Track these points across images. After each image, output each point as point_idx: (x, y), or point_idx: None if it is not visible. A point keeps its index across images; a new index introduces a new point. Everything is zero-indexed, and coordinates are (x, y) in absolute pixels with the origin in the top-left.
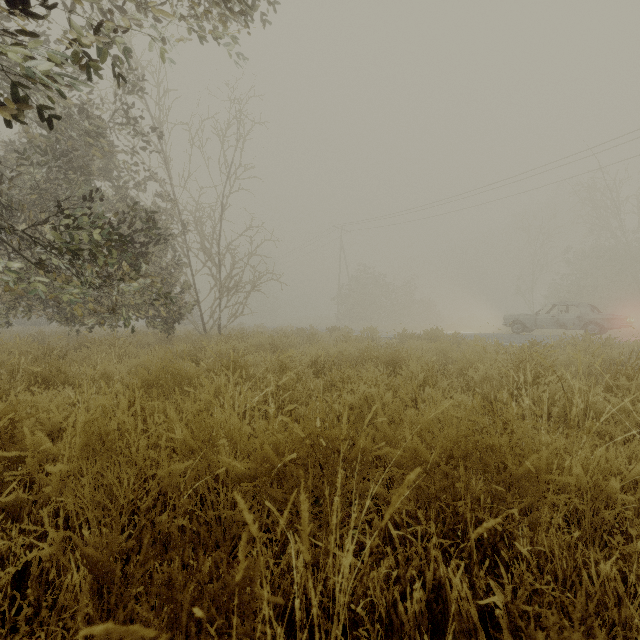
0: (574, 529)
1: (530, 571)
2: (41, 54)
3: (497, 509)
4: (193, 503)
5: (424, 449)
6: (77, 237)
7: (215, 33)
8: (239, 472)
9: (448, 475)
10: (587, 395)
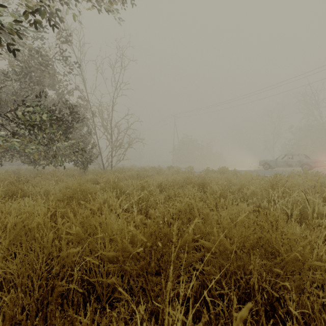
0: (320, 291)
1: (297, 323)
2: (7, 13)
3: (273, 281)
4: (64, 290)
5: (226, 242)
6: (34, 118)
7: (106, 7)
8: (109, 255)
9: (240, 256)
10: (313, 204)
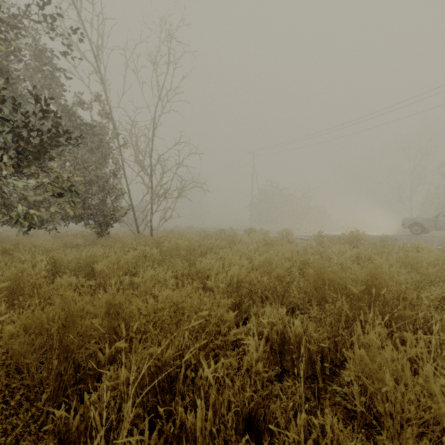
0: None
1: None
2: None
3: None
4: None
5: None
6: None
7: None
8: None
9: None
10: None
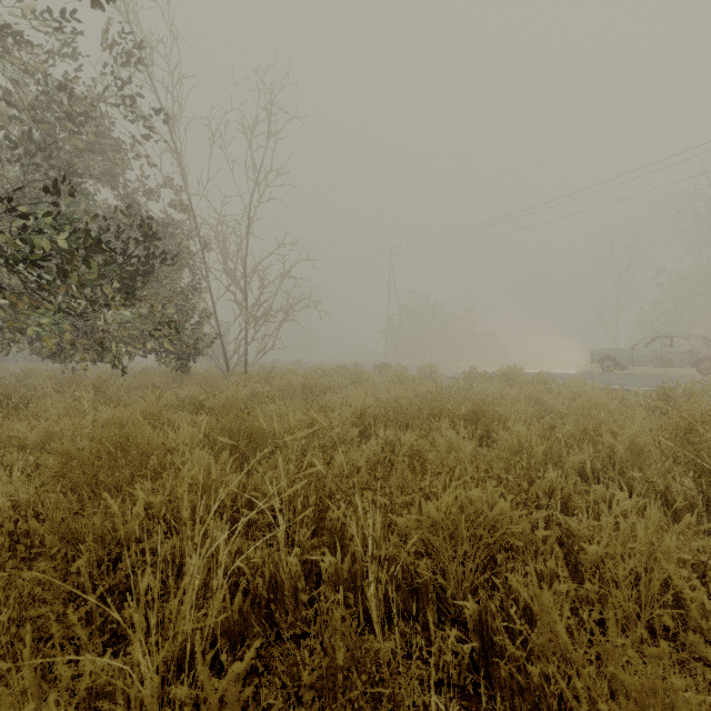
0: None
1: None
2: None
3: None
4: None
5: None
6: (38, 244)
7: None
8: None
9: None
10: None
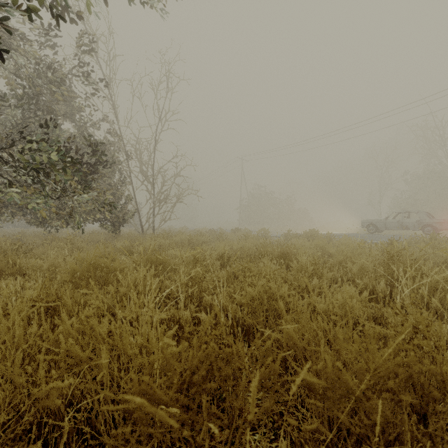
0: None
1: None
2: None
3: None
4: None
5: (350, 379)
6: (38, 159)
7: None
8: (121, 399)
9: (370, 399)
10: None
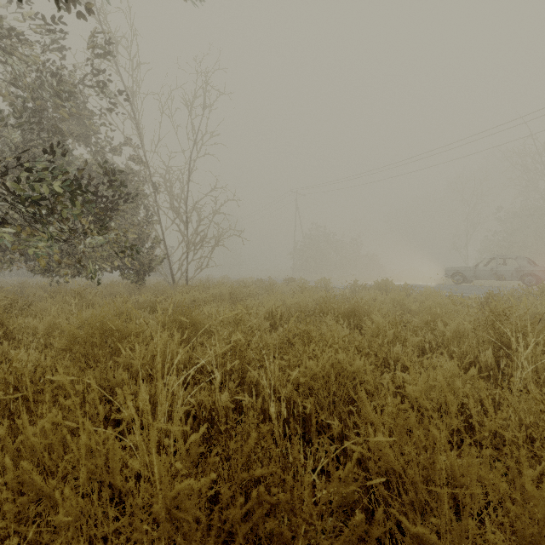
0: None
1: None
2: None
3: None
4: None
5: None
6: (38, 189)
7: None
8: None
9: None
10: None
